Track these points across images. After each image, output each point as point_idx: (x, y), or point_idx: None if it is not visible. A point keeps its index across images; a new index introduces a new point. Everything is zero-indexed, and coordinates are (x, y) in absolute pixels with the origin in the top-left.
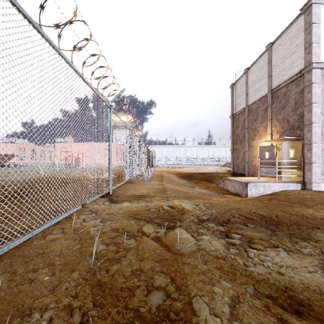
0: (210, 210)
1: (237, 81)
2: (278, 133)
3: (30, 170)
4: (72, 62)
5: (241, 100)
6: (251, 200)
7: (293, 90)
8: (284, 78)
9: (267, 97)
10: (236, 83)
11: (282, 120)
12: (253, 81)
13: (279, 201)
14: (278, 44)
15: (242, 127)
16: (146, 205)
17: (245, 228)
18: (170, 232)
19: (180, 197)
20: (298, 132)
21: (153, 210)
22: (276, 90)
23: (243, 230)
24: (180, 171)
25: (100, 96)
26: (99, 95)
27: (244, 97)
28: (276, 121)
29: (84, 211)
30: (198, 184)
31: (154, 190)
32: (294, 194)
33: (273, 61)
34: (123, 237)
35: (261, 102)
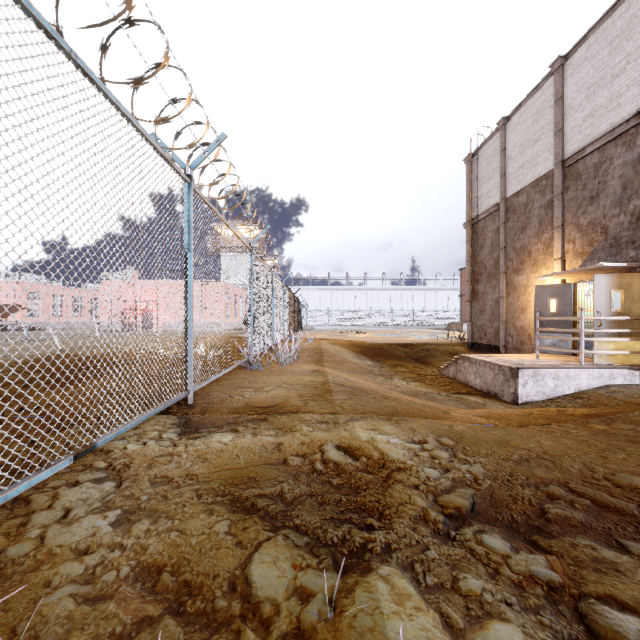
0: (466, 464)
1: (481, 148)
2: (579, 257)
3: (43, 338)
4: (58, 29)
5: (489, 189)
6: (553, 420)
7: (619, 157)
8: (595, 133)
9: (551, 179)
10: (478, 153)
11: (590, 226)
12: (518, 145)
13: (638, 428)
14: (579, 59)
15: (493, 246)
16: (277, 445)
17: (633, 569)
18: (357, 596)
19: (368, 411)
20: (632, 254)
21: (296, 465)
22: (575, 160)
23: (632, 582)
24: (360, 341)
25: (155, 144)
26: (149, 138)
27: (498, 182)
28: (575, 230)
29: (86, 472)
30: (398, 367)
31: (302, 389)
32: (632, 397)
33: (567, 97)
34: (163, 639)
35: (539, 188)
